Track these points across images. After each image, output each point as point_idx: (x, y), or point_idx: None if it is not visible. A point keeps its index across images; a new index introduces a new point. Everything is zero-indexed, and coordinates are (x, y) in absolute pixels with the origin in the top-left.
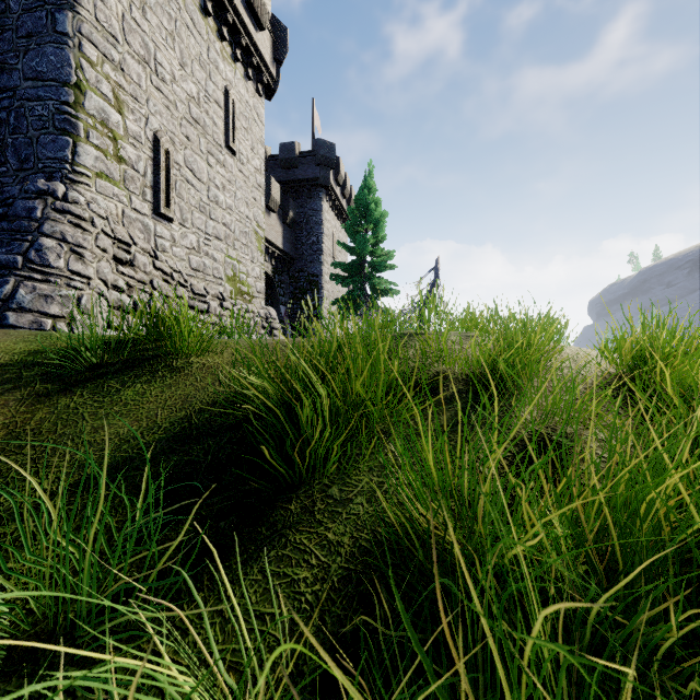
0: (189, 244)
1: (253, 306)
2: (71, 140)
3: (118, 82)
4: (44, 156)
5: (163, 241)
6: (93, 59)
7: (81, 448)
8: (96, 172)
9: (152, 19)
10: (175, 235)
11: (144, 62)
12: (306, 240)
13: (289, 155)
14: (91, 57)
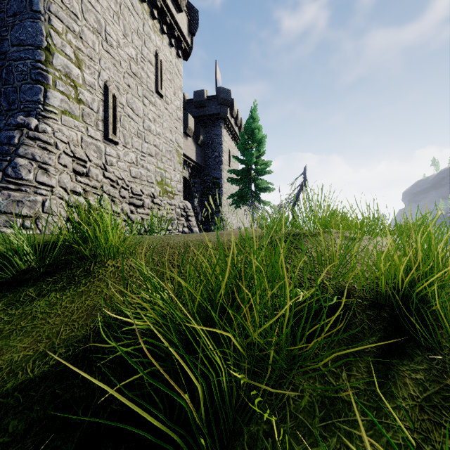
0: (130, 160)
1: (175, 201)
2: (43, 87)
3: (78, 46)
4: (24, 100)
5: (111, 158)
6: (59, 30)
7: None
8: (62, 110)
9: (103, 2)
10: (120, 154)
11: (97, 33)
12: (211, 154)
13: (200, 99)
14: (57, 28)
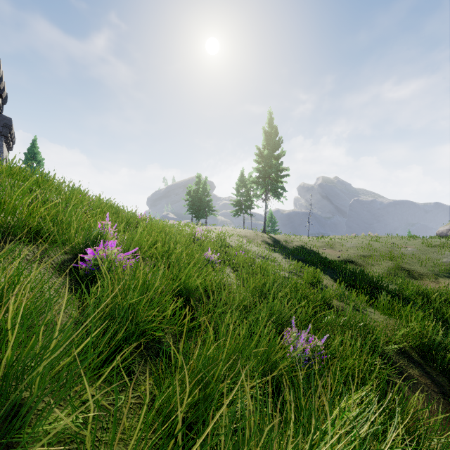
0: None
1: None
2: None
3: None
4: None
5: None
6: None
7: None
8: None
9: None
10: None
11: None
12: None
13: None
14: None
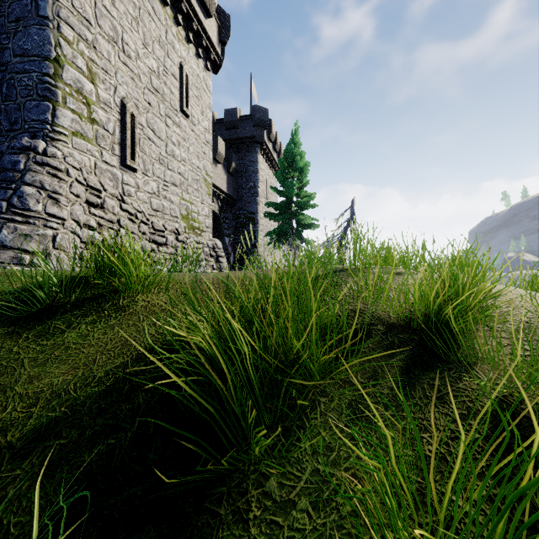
0: (151, 189)
1: (202, 239)
2: (51, 105)
3: (91, 58)
4: (29, 119)
5: (129, 187)
6: (70, 38)
7: (10, 404)
8: (72, 131)
9: (120, 6)
10: (139, 183)
11: (113, 42)
12: (245, 185)
13: (232, 119)
14: (68, 37)
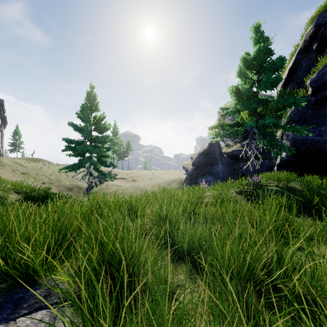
0: None
1: None
2: None
3: None
4: None
5: None
6: None
7: None
8: None
9: None
10: None
11: None
12: None
13: None
14: None
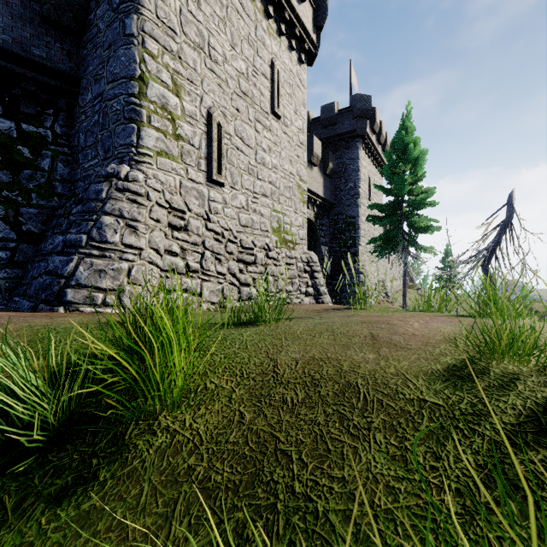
0: (239, 204)
1: (296, 252)
2: (136, 126)
3: (176, 69)
4: (118, 145)
5: (216, 204)
6: (154, 52)
7: None
8: (157, 151)
9: (206, 9)
10: (226, 198)
11: (199, 49)
12: (344, 186)
13: (329, 115)
14: (152, 51)
